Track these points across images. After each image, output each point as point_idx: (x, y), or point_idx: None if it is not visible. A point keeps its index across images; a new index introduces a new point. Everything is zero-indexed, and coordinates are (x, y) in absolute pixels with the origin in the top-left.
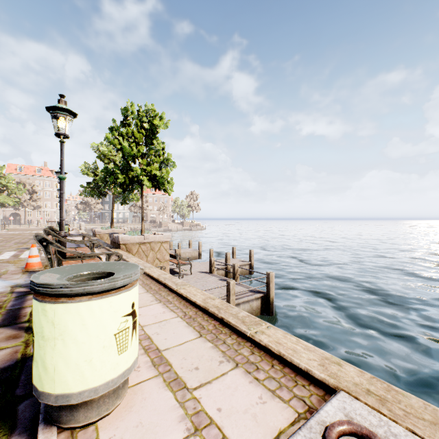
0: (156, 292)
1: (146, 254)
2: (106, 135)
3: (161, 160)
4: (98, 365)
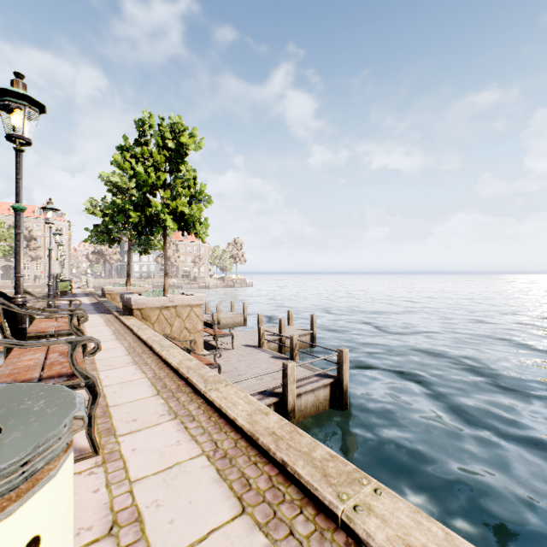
0: (172, 395)
1: (170, 323)
2: (113, 156)
3: (191, 193)
4: None
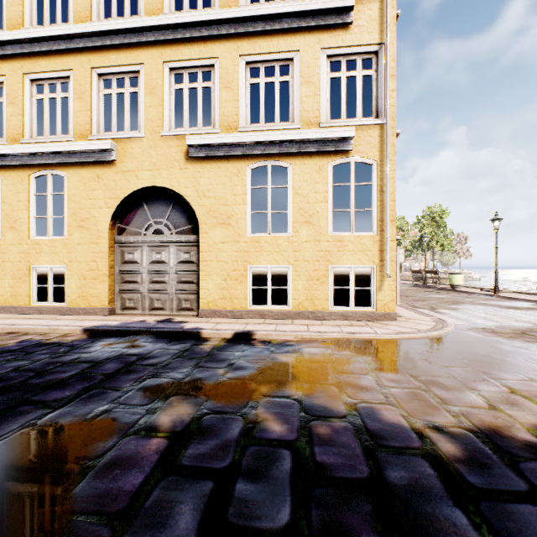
0: None
1: None
2: (416, 226)
3: (445, 233)
4: (459, 282)
